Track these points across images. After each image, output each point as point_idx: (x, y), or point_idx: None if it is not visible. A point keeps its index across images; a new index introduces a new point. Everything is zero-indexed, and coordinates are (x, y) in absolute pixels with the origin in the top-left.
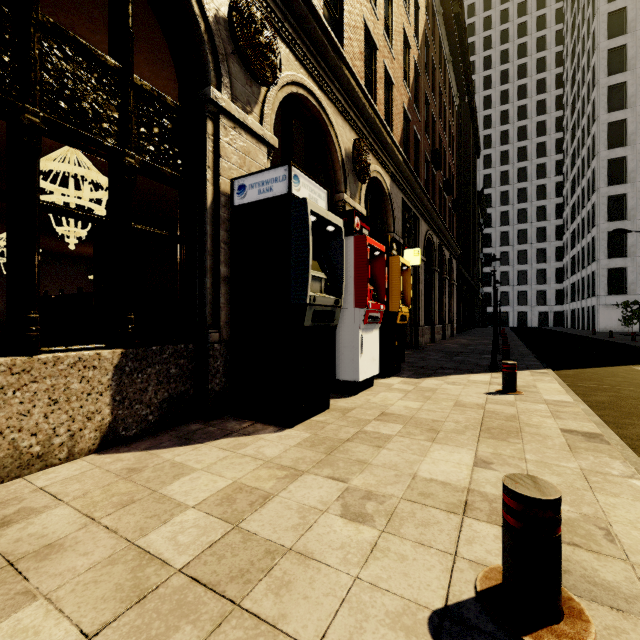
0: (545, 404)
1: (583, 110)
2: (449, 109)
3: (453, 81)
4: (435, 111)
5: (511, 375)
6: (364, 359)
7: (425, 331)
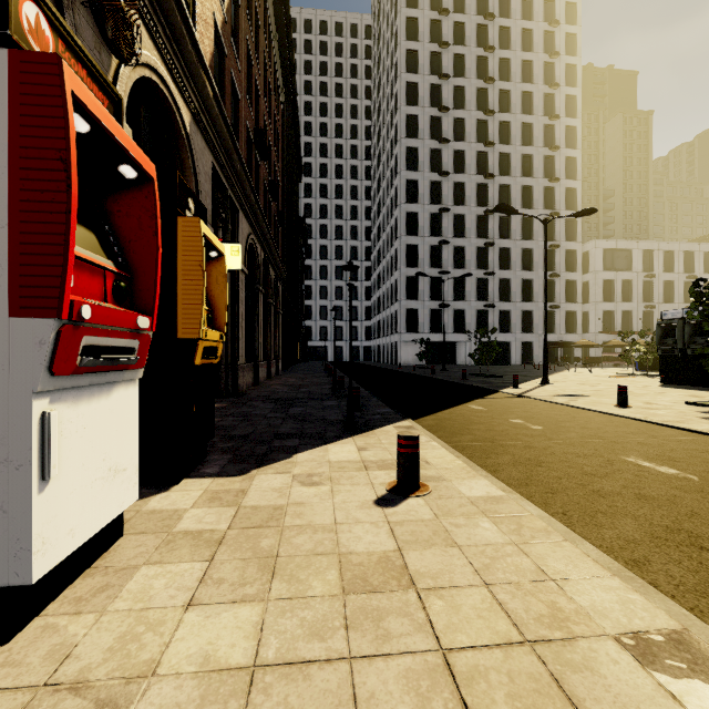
0: (486, 517)
1: (388, 164)
2: (275, 98)
3: (279, 68)
4: (259, 82)
5: (414, 458)
6: (65, 490)
7: (247, 370)
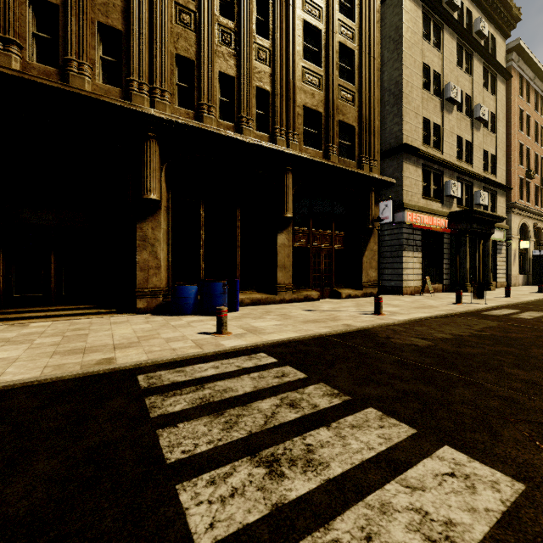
0: None
1: None
2: None
3: None
4: None
5: None
6: None
7: None
